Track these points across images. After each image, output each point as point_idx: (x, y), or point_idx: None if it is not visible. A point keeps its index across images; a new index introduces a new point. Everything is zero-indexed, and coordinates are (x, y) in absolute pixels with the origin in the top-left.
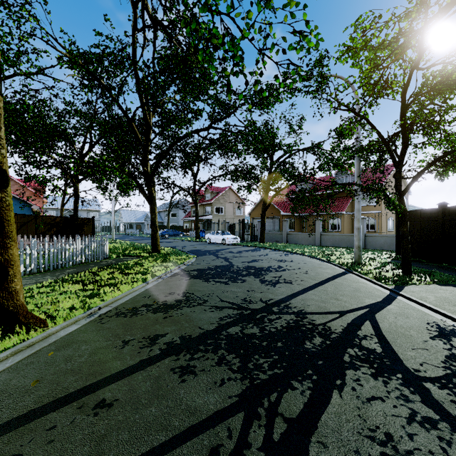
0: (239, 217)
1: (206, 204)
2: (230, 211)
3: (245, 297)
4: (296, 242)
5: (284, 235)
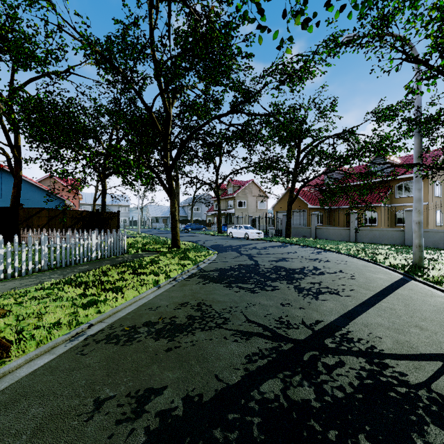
0: (261, 211)
1: (228, 198)
2: (253, 204)
3: (280, 316)
4: (327, 237)
5: (313, 230)
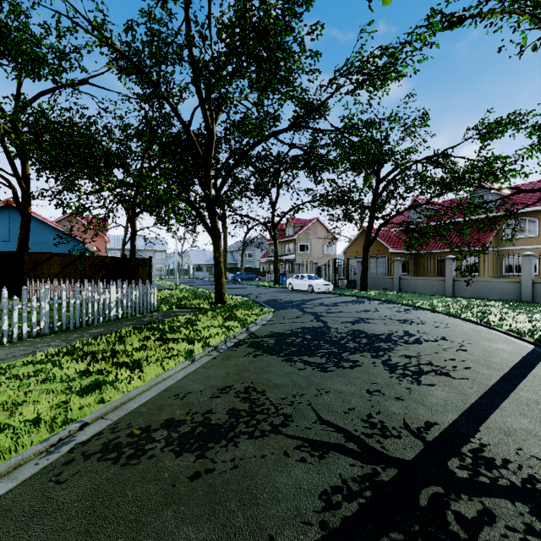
0: (329, 257)
1: (287, 240)
2: (318, 249)
3: (368, 412)
4: (414, 290)
5: (396, 280)
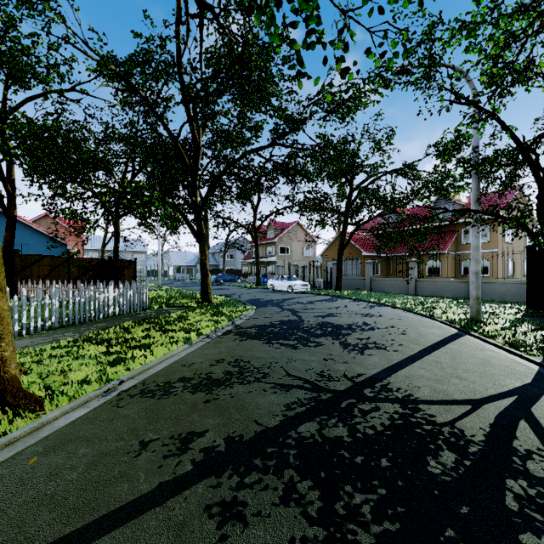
0: (308, 259)
1: (268, 243)
2: (298, 251)
3: (322, 370)
4: (383, 290)
5: (367, 281)
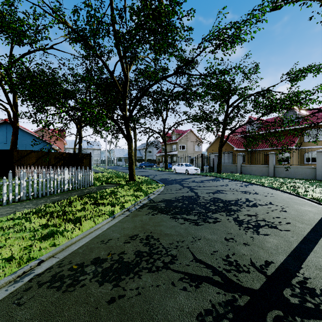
0: (197, 153)
1: (172, 143)
2: (191, 148)
3: (226, 254)
4: (250, 173)
5: (238, 167)
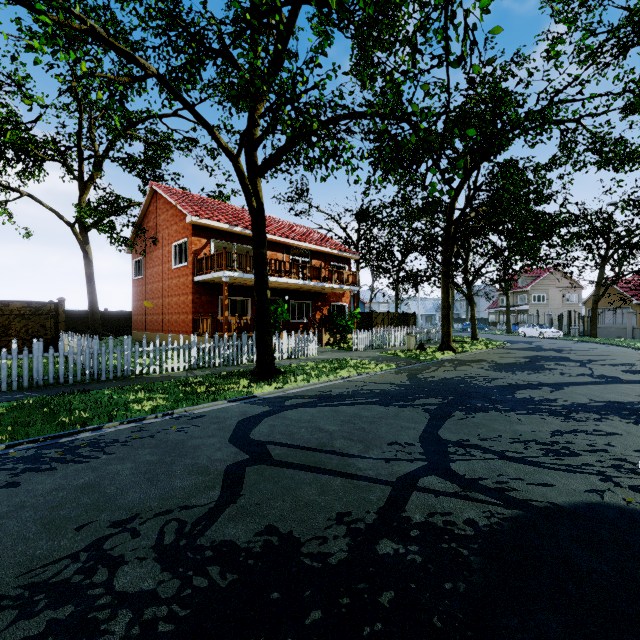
0: (571, 306)
1: (519, 291)
2: (556, 298)
3: (541, 354)
4: None
5: (628, 330)
